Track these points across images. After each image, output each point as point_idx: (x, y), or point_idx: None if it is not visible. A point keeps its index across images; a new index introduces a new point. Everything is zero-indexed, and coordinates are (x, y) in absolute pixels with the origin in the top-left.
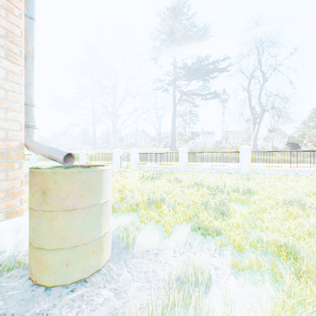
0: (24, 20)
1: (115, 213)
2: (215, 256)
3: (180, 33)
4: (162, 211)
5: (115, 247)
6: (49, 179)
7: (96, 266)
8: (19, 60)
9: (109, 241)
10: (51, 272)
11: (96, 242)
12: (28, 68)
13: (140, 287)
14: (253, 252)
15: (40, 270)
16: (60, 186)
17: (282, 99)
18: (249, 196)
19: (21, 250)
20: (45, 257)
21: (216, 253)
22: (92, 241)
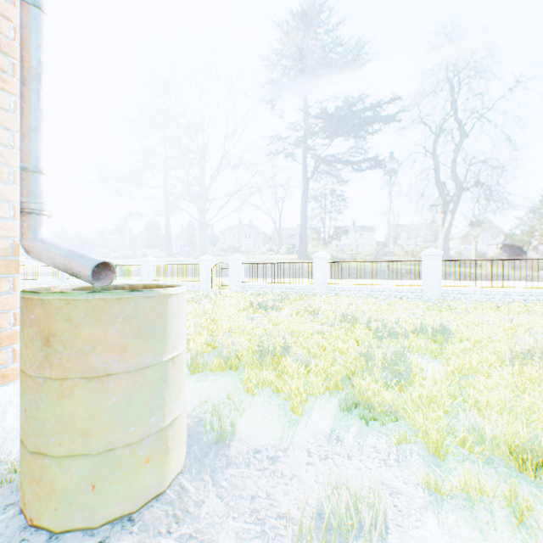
0: (22, 8)
1: (198, 373)
2: (389, 464)
3: (315, 56)
4: (284, 369)
5: (194, 443)
6: (56, 315)
7: (154, 487)
8: (10, 83)
9: (181, 435)
10: (60, 502)
11: (154, 439)
12: (30, 101)
13: (241, 533)
14: (466, 458)
15: (40, 497)
16: (79, 328)
17: (495, 168)
18: (444, 341)
19: (13, 450)
20: (48, 473)
21: (390, 457)
22: (146, 438)
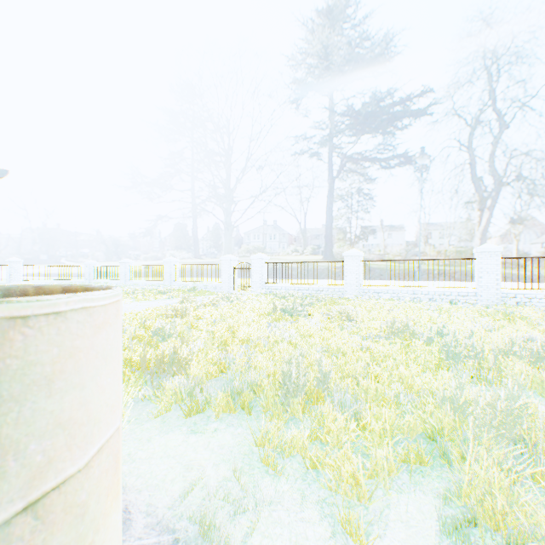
0: None
1: (195, 415)
2: None
3: (342, 47)
4: (323, 416)
5: None
6: None
7: None
8: None
9: None
10: None
11: None
12: None
13: None
14: None
15: None
16: None
17: None
18: None
19: None
20: None
21: None
22: None
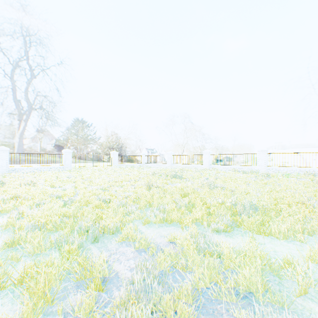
0: None
1: None
2: None
3: None
4: None
5: None
6: None
7: None
8: None
9: None
10: None
11: None
12: None
13: None
14: None
15: None
16: None
17: (48, 105)
18: (2, 186)
19: None
20: None
21: None
22: None
